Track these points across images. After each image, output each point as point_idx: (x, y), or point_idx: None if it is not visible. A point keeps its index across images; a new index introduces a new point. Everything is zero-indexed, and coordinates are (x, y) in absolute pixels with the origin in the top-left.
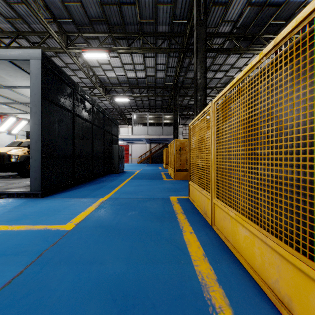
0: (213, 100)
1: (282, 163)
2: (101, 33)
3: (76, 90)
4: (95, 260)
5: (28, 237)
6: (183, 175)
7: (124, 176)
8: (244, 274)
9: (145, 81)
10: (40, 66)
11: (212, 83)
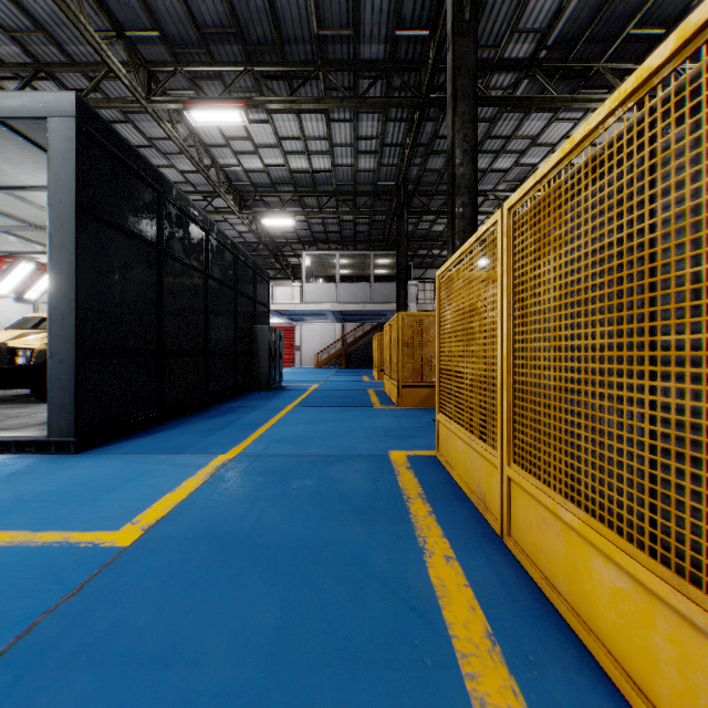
0: (506, 203)
1: None
2: (227, 64)
3: (165, 196)
4: (177, 649)
5: (12, 569)
6: (420, 396)
7: (281, 399)
8: None
9: (332, 180)
10: (72, 133)
11: (486, 183)
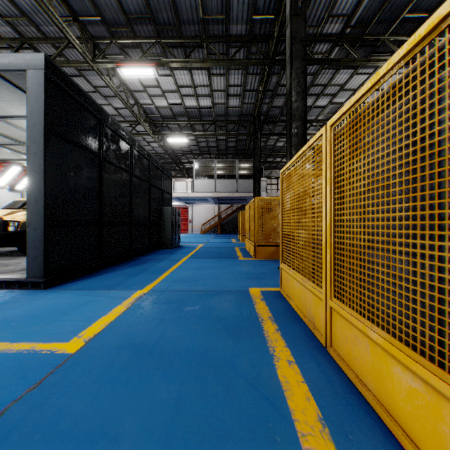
0: (329, 121)
1: None
2: (144, 38)
3: (104, 122)
4: (103, 428)
5: None
6: (268, 252)
7: (179, 254)
8: None
9: (212, 113)
10: (42, 80)
11: (311, 115)
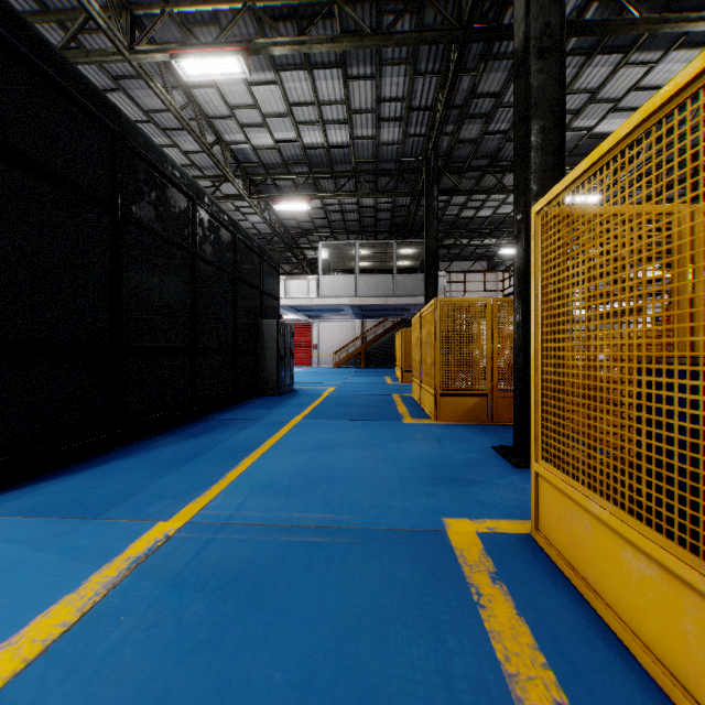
0: None
1: None
2: (223, 2)
3: (125, 140)
4: None
5: None
6: (463, 408)
7: (288, 408)
8: None
9: (351, 157)
10: None
11: None
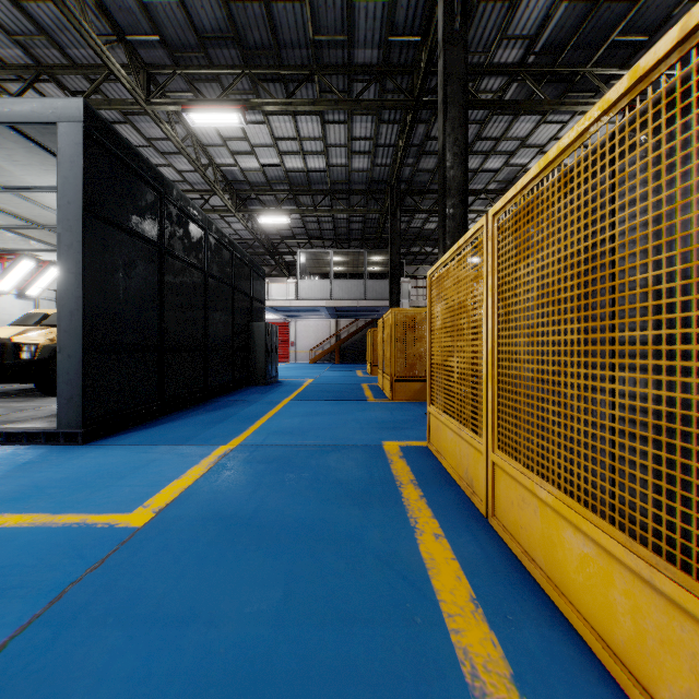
0: (491, 210)
1: (696, 367)
2: (225, 67)
3: (166, 196)
4: (194, 612)
5: (37, 546)
6: (412, 390)
7: (277, 393)
8: (585, 660)
9: (327, 179)
10: (80, 138)
11: (477, 183)
